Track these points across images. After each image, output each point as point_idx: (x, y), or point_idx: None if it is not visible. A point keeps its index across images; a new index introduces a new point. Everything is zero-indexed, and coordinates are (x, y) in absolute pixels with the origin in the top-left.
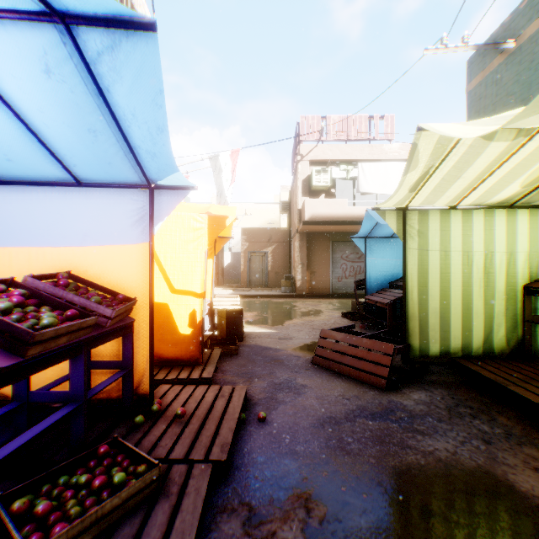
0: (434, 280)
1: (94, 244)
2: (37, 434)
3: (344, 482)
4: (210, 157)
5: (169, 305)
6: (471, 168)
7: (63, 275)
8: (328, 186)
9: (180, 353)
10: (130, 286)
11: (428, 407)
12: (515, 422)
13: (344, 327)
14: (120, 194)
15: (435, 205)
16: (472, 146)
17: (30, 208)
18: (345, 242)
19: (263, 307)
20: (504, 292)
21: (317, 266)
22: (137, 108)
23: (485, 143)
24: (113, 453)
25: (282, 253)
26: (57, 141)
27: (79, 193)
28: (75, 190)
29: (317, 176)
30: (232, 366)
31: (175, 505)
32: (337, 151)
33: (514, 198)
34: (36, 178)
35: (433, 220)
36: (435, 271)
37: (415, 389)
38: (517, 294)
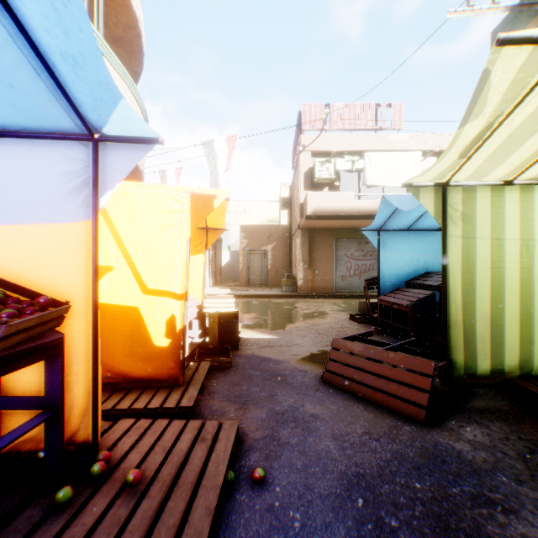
0: (483, 276)
1: (10, 222)
2: None
3: None
4: (204, 142)
5: (140, 309)
6: None
7: None
8: (332, 178)
9: (155, 370)
10: (64, 285)
11: (492, 454)
12: None
13: (360, 334)
14: (50, 149)
15: (485, 180)
16: None
17: None
18: (350, 238)
19: (262, 308)
20: None
21: (320, 264)
22: None
23: None
24: None
25: (282, 251)
26: None
27: None
28: None
29: (320, 168)
30: (223, 385)
31: None
32: (341, 141)
33: None
34: None
35: (481, 199)
36: (484, 265)
37: (464, 422)
38: None
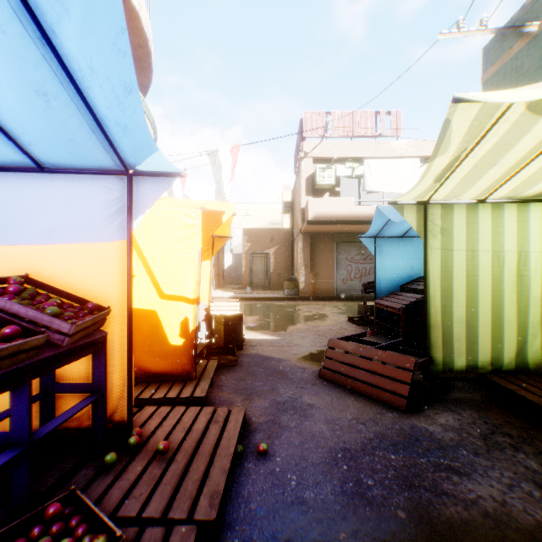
0: (460, 283)
1: (61, 242)
2: None
3: None
4: (209, 152)
5: (158, 312)
6: (511, 151)
7: (16, 280)
8: (333, 184)
9: (170, 366)
10: (104, 293)
11: (458, 434)
12: None
13: (354, 335)
14: (92, 182)
15: (461, 199)
16: (517, 124)
17: None
18: (350, 242)
19: (265, 311)
20: (540, 298)
21: (321, 268)
22: (95, 57)
23: (534, 119)
24: (67, 512)
25: (285, 255)
26: (0, 109)
27: (42, 180)
28: (37, 177)
29: (321, 174)
30: (230, 380)
31: None
32: (342, 148)
33: None
34: None
35: (458, 215)
36: (461, 274)
37: (440, 410)
38: None
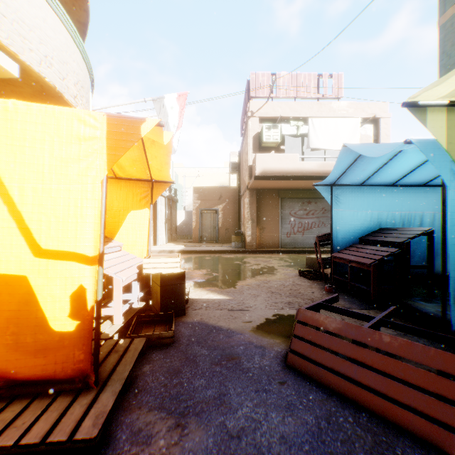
0: None
1: None
2: None
3: None
4: (154, 98)
5: (31, 279)
6: None
7: None
8: (279, 142)
9: (54, 366)
10: None
11: None
12: None
13: (326, 300)
14: None
15: None
16: None
17: None
18: (294, 198)
19: (213, 264)
20: None
21: (267, 222)
22: None
23: None
24: None
25: (232, 211)
26: None
27: None
28: None
29: (267, 132)
30: (158, 375)
31: None
32: (286, 108)
33: None
34: None
35: None
36: None
37: None
38: None
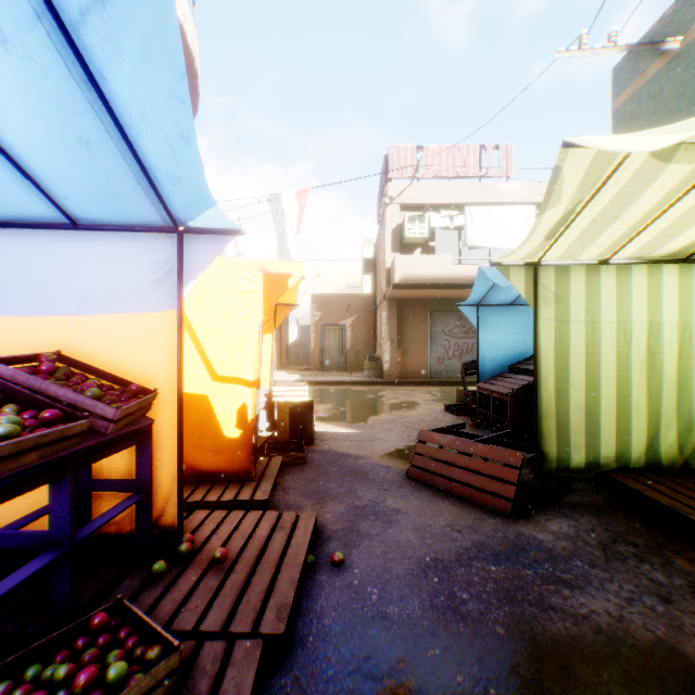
0: (578, 362)
1: (98, 312)
2: None
3: (460, 668)
4: (270, 198)
5: (210, 397)
6: (635, 203)
7: (48, 357)
8: (426, 238)
9: (225, 464)
10: (148, 373)
11: (573, 543)
12: None
13: (451, 426)
14: (135, 241)
15: (579, 259)
16: (640, 172)
17: (5, 260)
18: (448, 311)
19: (339, 398)
20: (676, 380)
21: (411, 343)
22: (148, 104)
23: (659, 166)
24: (114, 624)
25: (365, 327)
26: (34, 159)
27: (76, 239)
28: (70, 235)
29: (410, 225)
30: (297, 481)
31: None
32: (437, 191)
33: (690, 248)
34: (12, 216)
35: (576, 279)
36: (579, 351)
37: (552, 516)
38: (693, 382)
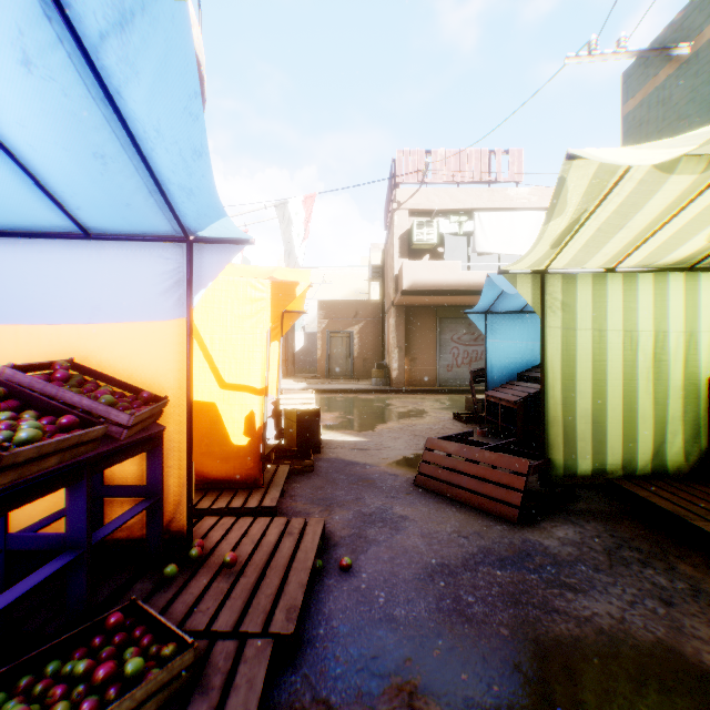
0: (585, 370)
1: (109, 321)
2: (10, 603)
3: (464, 667)
4: (277, 204)
5: (218, 405)
6: (639, 213)
7: (62, 365)
8: (434, 244)
9: (233, 471)
10: (159, 380)
11: (578, 549)
12: (704, 572)
13: (458, 434)
14: (146, 251)
15: (586, 267)
16: (644, 182)
17: (18, 269)
18: (457, 318)
19: (347, 406)
20: (682, 387)
21: (420, 351)
22: (163, 120)
23: (662, 177)
24: (129, 624)
25: (372, 334)
26: (50, 172)
27: (87, 248)
28: (81, 245)
29: (419, 230)
30: (305, 489)
31: (217, 707)
32: (446, 197)
33: (696, 256)
34: (26, 226)
35: (582, 287)
36: (586, 358)
37: (559, 522)
38: (699, 390)
